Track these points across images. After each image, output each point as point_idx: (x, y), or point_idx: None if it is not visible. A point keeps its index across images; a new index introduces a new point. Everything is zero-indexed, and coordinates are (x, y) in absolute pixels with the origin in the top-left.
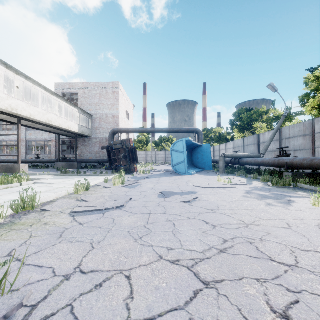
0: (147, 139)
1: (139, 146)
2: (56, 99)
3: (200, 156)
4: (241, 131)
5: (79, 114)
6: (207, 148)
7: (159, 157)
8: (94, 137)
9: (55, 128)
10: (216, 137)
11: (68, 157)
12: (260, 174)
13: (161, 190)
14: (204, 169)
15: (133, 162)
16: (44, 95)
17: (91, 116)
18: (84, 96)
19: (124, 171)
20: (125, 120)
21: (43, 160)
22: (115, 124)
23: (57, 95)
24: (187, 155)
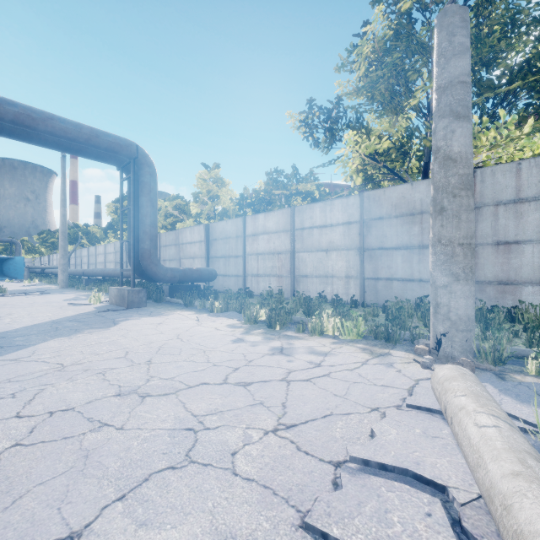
0: None
1: None
2: None
3: (12, 267)
4: (71, 244)
5: None
6: (20, 260)
7: None
8: None
9: None
10: None
11: None
12: None
13: None
14: (17, 278)
15: None
16: None
17: None
18: None
19: None
20: None
21: None
22: None
23: None
24: None
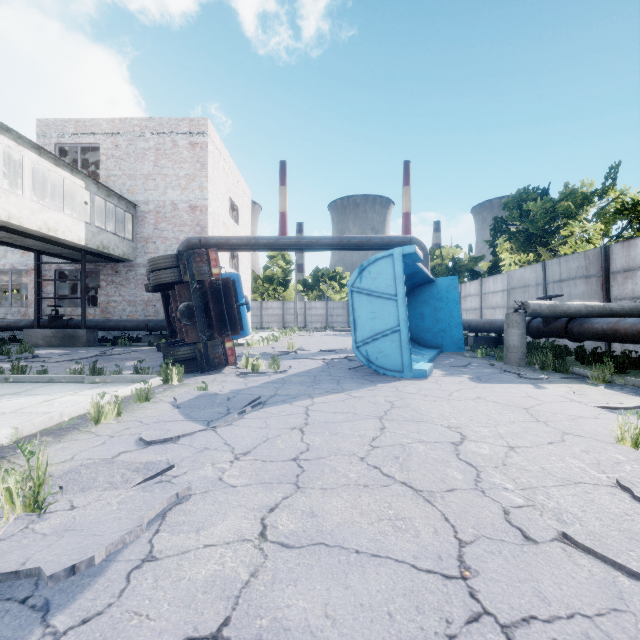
0: (285, 275)
1: (267, 289)
2: None
3: (428, 312)
4: (524, 248)
5: (91, 196)
6: (449, 289)
7: (313, 315)
8: (142, 261)
9: None
10: (445, 269)
11: (72, 314)
12: None
13: None
14: (440, 348)
15: (220, 332)
16: None
17: (132, 206)
18: (116, 154)
19: (182, 366)
20: (227, 221)
21: None
22: (197, 227)
23: None
24: None
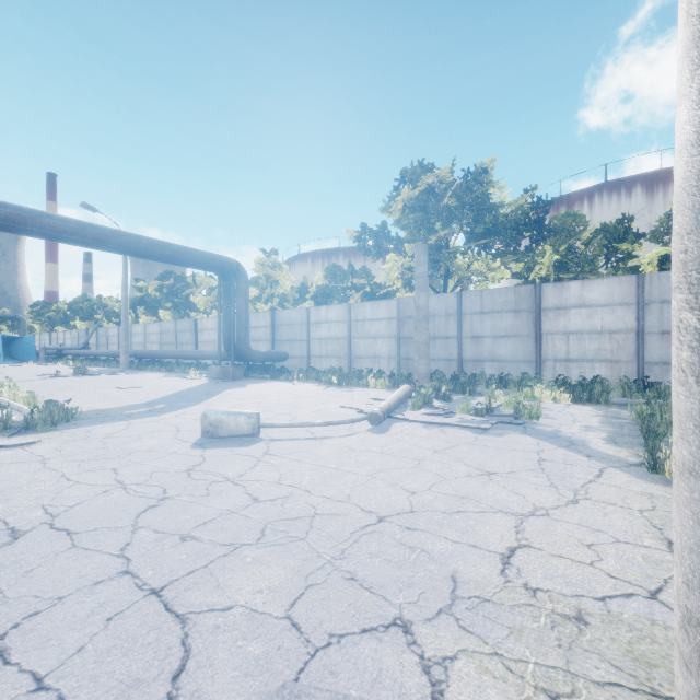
0: None
1: None
2: None
3: (21, 348)
4: (83, 320)
5: None
6: (30, 340)
7: None
8: None
9: None
10: (60, 318)
11: None
12: None
13: None
14: (26, 361)
15: None
16: None
17: None
18: None
19: None
20: None
21: None
22: None
23: None
24: (3, 347)
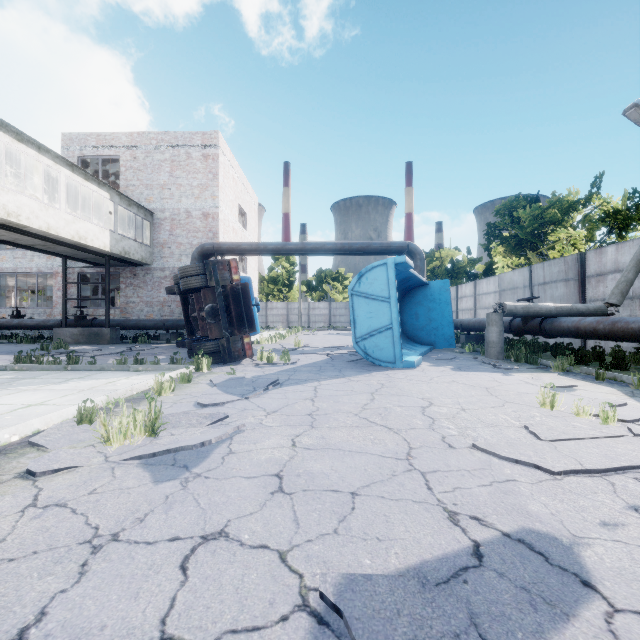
0: (289, 276)
1: (272, 290)
2: (35, 157)
3: (422, 312)
4: (515, 252)
5: (114, 206)
6: (441, 291)
7: (317, 315)
8: (158, 265)
9: (36, 236)
10: (444, 270)
11: (94, 314)
12: (625, 367)
13: (329, 505)
14: (433, 345)
15: (239, 329)
16: (12, 149)
17: (149, 214)
18: (134, 165)
19: (210, 357)
20: (236, 226)
21: (28, 321)
22: (210, 233)
23: (38, 145)
24: None
